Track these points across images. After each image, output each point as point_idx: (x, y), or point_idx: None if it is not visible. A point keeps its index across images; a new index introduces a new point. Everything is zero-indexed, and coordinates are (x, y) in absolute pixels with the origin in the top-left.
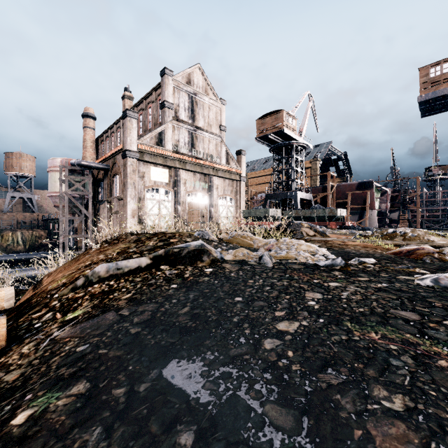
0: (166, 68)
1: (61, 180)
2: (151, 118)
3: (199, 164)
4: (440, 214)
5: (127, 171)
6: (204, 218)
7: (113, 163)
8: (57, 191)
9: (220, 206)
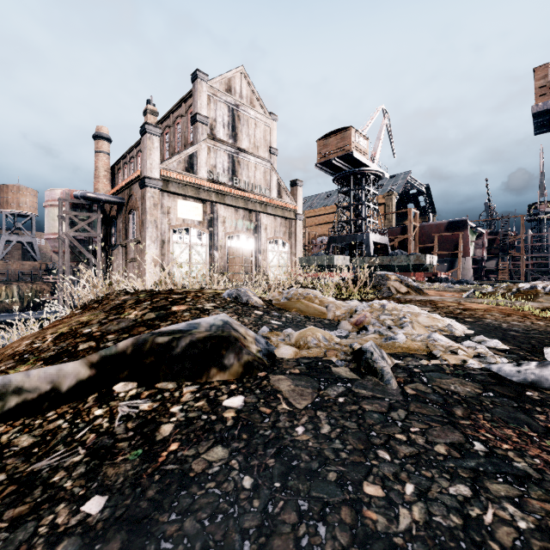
0: (198, 70)
1: (62, 218)
2: (180, 137)
3: (242, 198)
4: (549, 263)
5: (145, 205)
6: (248, 267)
7: (128, 195)
8: (57, 232)
9: (270, 252)
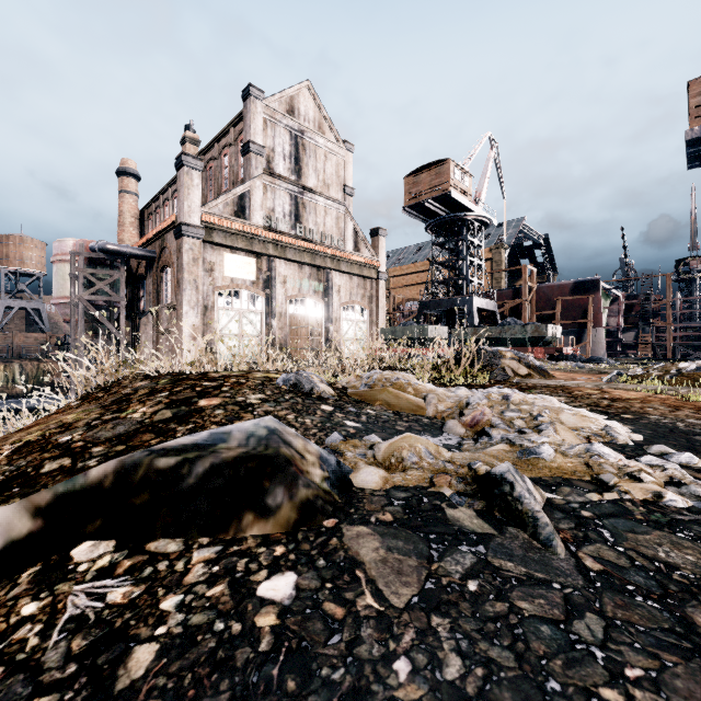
0: (251, 85)
1: (74, 277)
2: (228, 173)
3: (308, 251)
4: None
5: (182, 261)
6: (316, 340)
7: (160, 247)
8: (68, 295)
9: (345, 322)
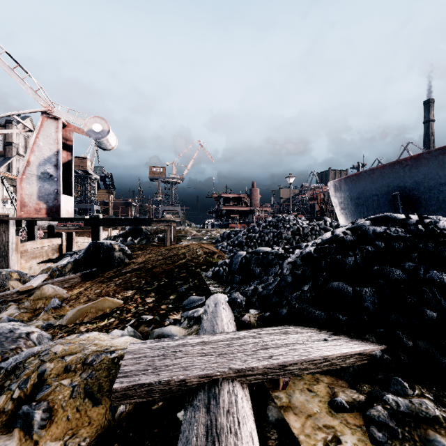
0: (13, 120)
1: None
2: None
3: None
4: None
5: None
6: None
7: None
8: None
9: None
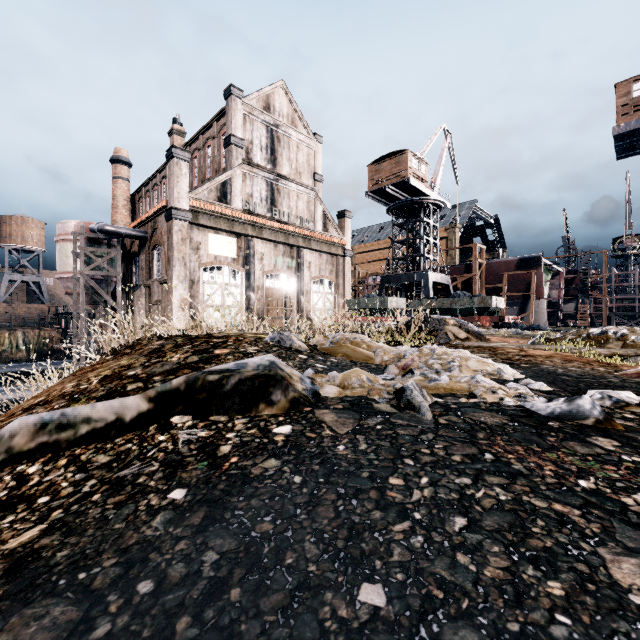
0: (232, 85)
1: (76, 255)
2: (211, 162)
3: (282, 231)
4: (637, 306)
5: (172, 240)
6: (289, 311)
7: (152, 228)
8: (70, 271)
9: (314, 294)
